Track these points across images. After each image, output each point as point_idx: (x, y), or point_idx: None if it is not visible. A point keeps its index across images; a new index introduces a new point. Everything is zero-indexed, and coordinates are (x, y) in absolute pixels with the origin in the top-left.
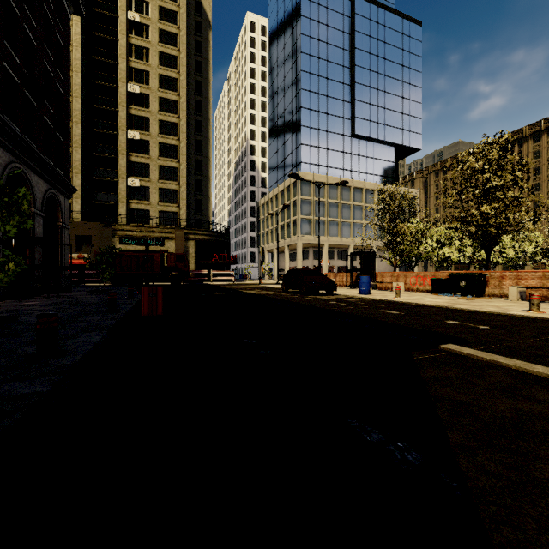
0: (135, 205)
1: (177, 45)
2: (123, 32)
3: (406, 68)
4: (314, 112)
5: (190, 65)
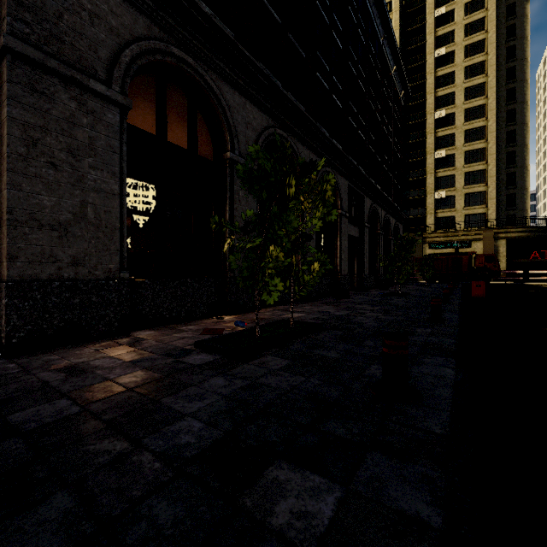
0: (441, 214)
1: (483, 49)
2: (431, 71)
3: None
4: None
5: (499, 57)
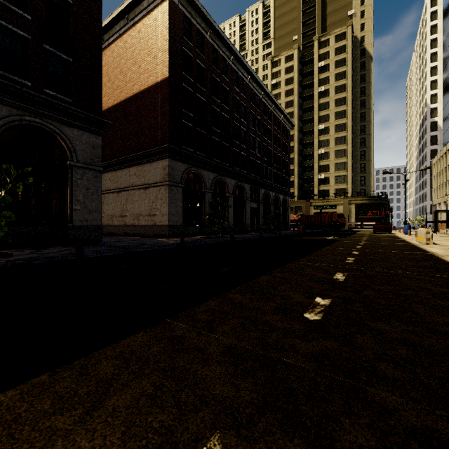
0: (322, 188)
1: (345, 89)
2: (316, 100)
3: None
4: None
5: (356, 93)
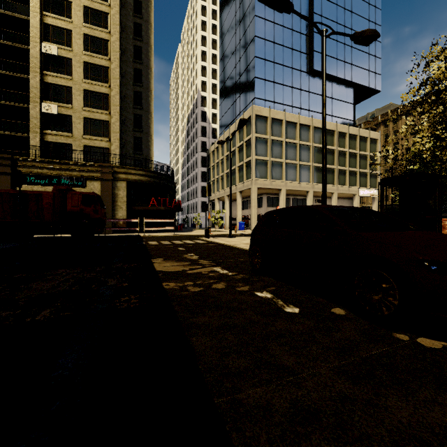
0: (53, 137)
1: None
2: None
3: (365, 3)
4: (269, 43)
5: None
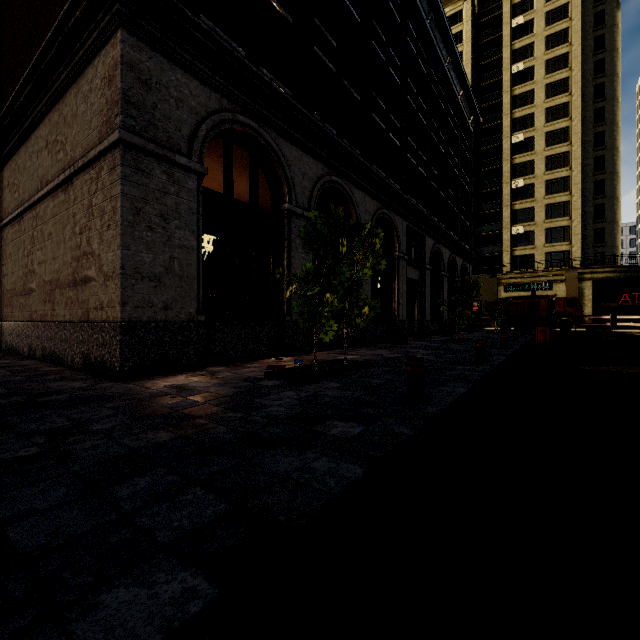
0: (519, 252)
1: (567, 64)
2: (507, 89)
3: None
4: None
5: (585, 73)
